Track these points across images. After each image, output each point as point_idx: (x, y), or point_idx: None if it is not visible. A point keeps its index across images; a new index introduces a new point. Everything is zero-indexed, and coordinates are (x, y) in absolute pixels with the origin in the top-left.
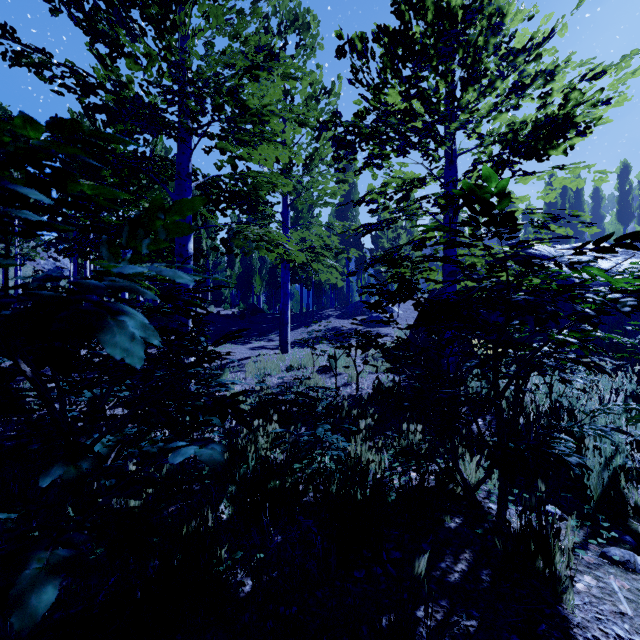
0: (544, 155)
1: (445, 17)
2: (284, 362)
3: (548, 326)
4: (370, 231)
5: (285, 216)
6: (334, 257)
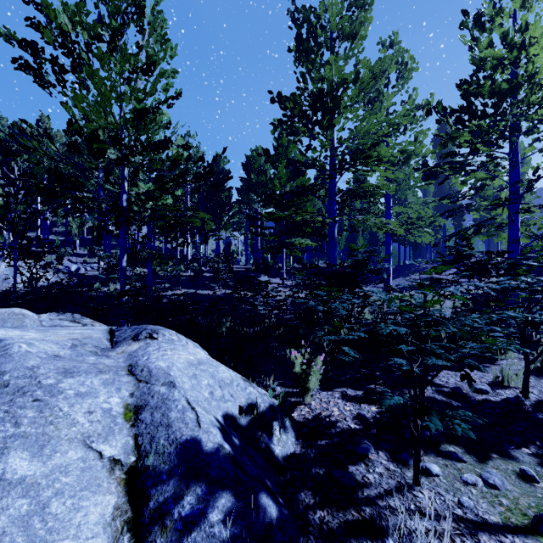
0: None
1: (497, 95)
2: None
3: (518, 275)
4: (450, 216)
5: (388, 199)
6: (427, 226)
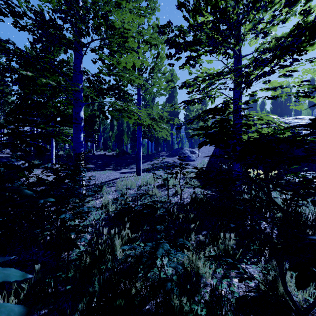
0: (303, 51)
1: None
2: (138, 181)
3: None
4: (188, 104)
5: (139, 101)
6: (166, 123)
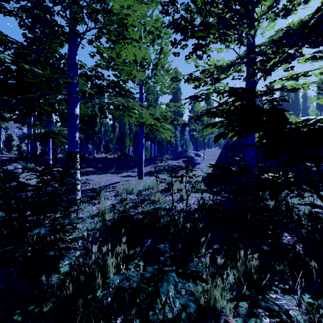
0: None
1: None
2: (140, 185)
3: None
4: (195, 99)
5: (141, 100)
6: (169, 123)
